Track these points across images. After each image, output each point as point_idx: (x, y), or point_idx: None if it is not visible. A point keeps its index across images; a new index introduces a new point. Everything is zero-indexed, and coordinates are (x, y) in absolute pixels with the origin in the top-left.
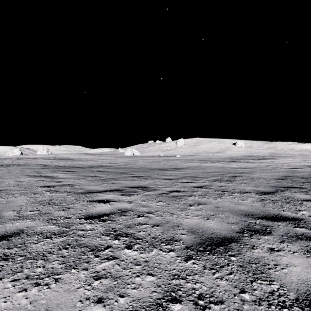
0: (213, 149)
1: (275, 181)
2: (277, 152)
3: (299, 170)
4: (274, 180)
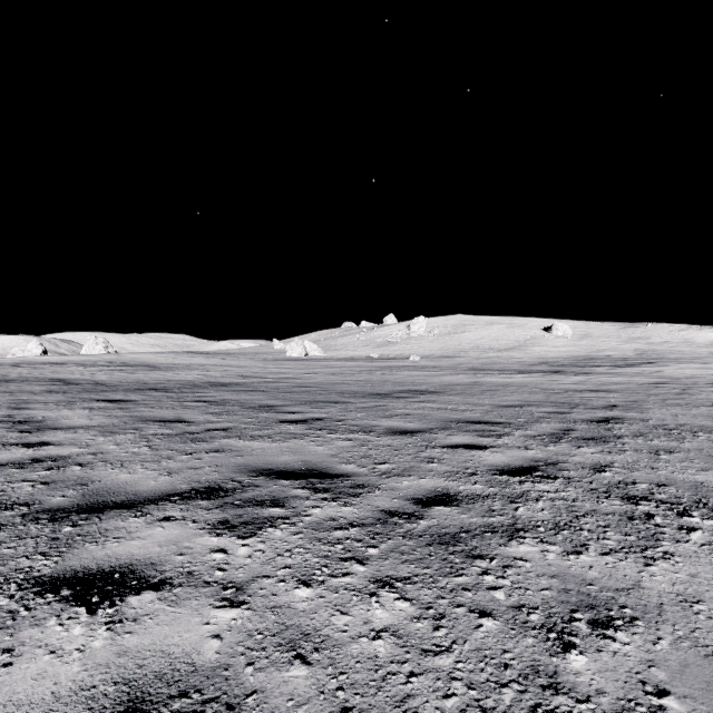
0: (496, 343)
1: None
2: (654, 348)
3: None
4: None
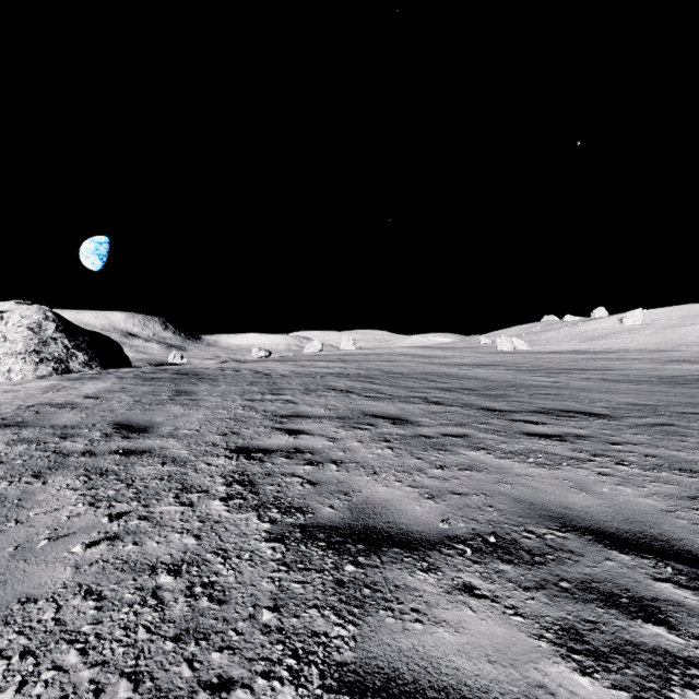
0: None
1: None
2: None
3: None
4: None
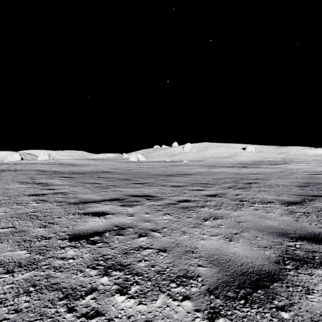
0: (221, 154)
1: (297, 189)
2: (289, 157)
3: (318, 176)
4: (295, 187)
